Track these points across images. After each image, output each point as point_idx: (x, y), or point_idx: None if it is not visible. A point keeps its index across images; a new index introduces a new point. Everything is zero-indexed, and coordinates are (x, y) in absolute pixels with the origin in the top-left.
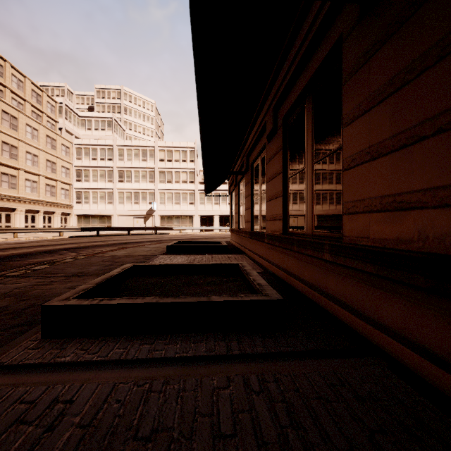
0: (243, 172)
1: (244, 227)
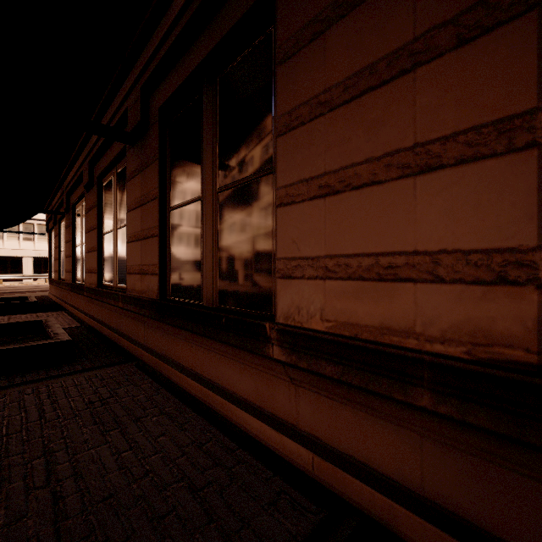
0: (62, 212)
1: (65, 278)
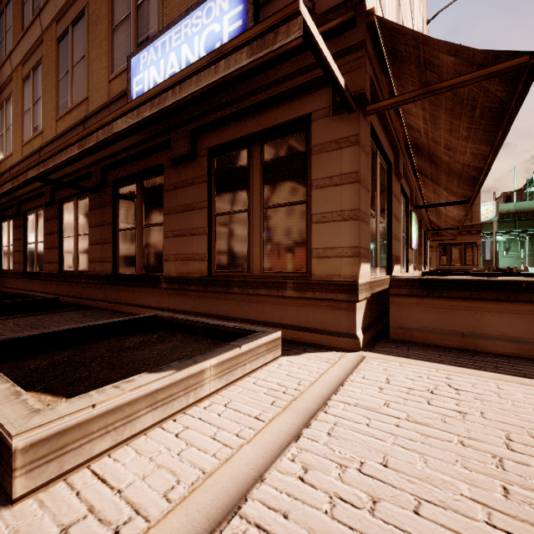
0: (13, 216)
1: (13, 269)
